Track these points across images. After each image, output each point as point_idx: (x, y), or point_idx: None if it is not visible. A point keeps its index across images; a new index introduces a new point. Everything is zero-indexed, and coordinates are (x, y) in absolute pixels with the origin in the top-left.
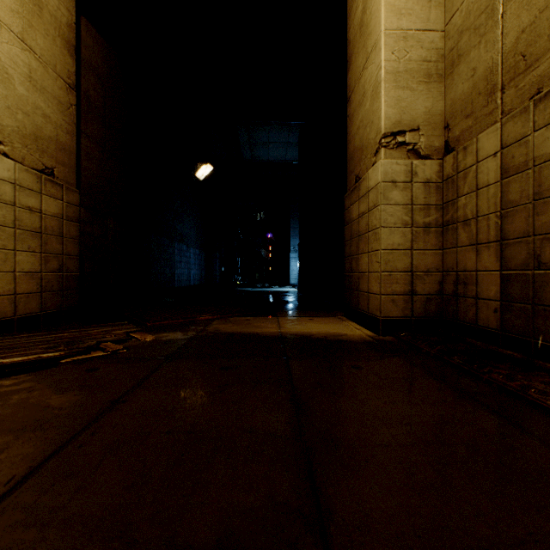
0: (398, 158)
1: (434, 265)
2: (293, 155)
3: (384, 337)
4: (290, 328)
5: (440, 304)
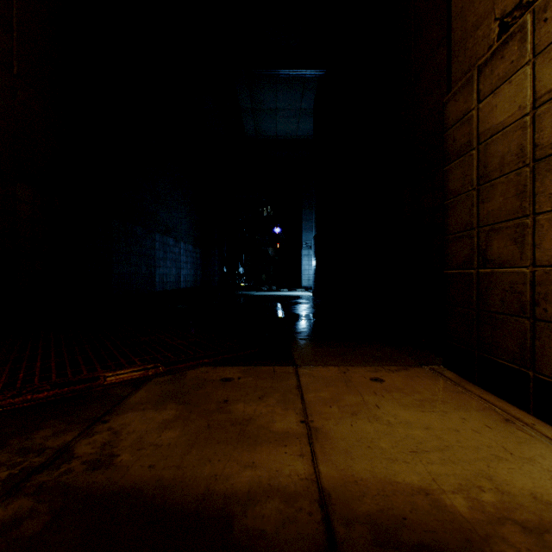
0: None
1: None
2: (306, 129)
3: None
4: (348, 448)
5: None
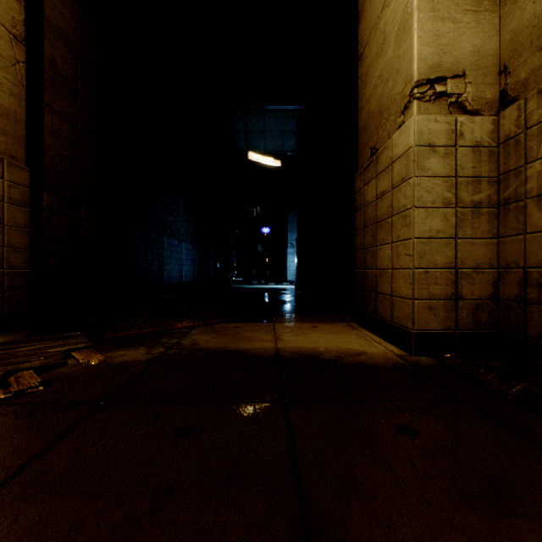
0: (436, 114)
1: (486, 258)
2: (290, 146)
3: (419, 357)
4: (290, 341)
5: (494, 312)
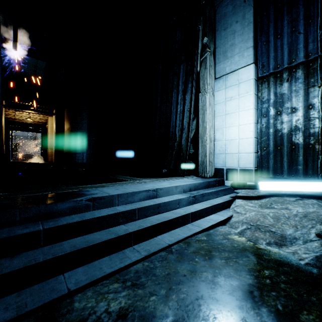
0: None
1: None
2: None
3: None
4: None
5: None
